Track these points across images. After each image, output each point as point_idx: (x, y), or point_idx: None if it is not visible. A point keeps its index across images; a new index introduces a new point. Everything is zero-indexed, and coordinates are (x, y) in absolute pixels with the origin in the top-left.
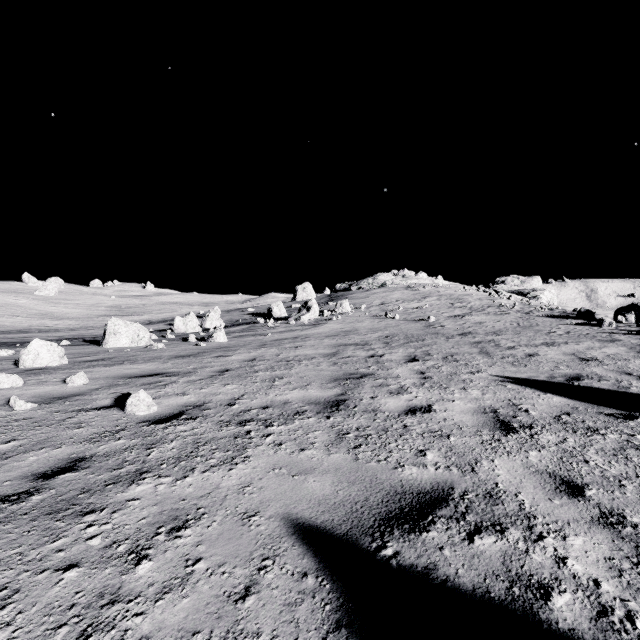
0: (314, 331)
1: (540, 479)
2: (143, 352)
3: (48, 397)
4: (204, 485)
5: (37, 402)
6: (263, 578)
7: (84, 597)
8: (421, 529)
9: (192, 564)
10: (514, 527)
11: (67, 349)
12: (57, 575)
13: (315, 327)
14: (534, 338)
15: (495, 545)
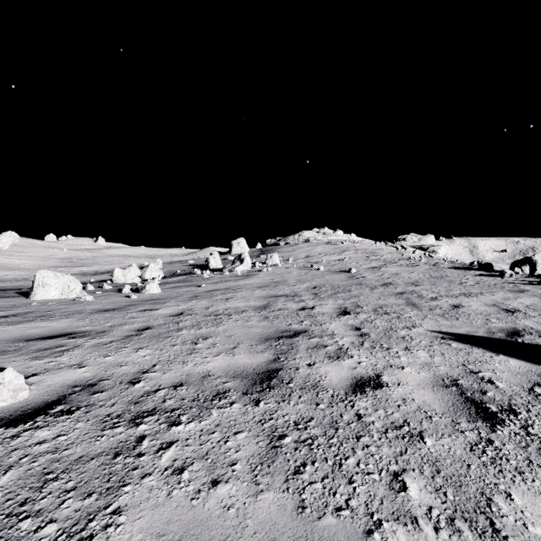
0: (246, 282)
1: None
2: (67, 305)
3: None
4: None
5: None
6: None
7: None
8: None
9: None
10: None
11: None
12: None
13: (247, 278)
14: (450, 288)
15: None
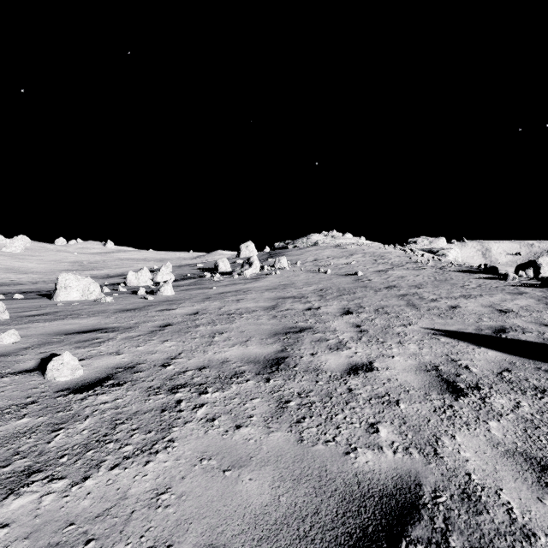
0: (255, 284)
1: (515, 464)
2: (90, 306)
3: None
4: (107, 493)
5: None
6: None
7: None
8: None
9: None
10: None
11: (17, 303)
12: None
13: (256, 281)
14: (452, 291)
15: None
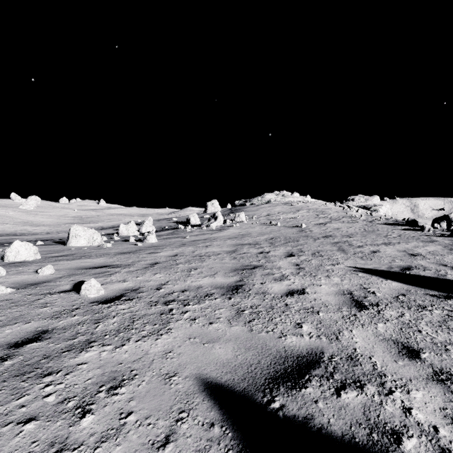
0: (220, 234)
1: (387, 345)
2: (96, 250)
3: (24, 283)
4: (137, 352)
5: (15, 287)
6: (180, 428)
7: (38, 446)
8: (300, 386)
9: (125, 417)
10: (370, 383)
11: (41, 248)
12: (18, 427)
13: (220, 231)
14: (376, 239)
15: (357, 398)
